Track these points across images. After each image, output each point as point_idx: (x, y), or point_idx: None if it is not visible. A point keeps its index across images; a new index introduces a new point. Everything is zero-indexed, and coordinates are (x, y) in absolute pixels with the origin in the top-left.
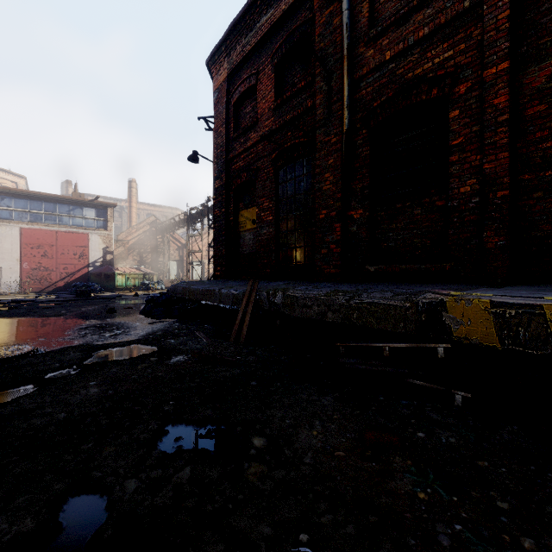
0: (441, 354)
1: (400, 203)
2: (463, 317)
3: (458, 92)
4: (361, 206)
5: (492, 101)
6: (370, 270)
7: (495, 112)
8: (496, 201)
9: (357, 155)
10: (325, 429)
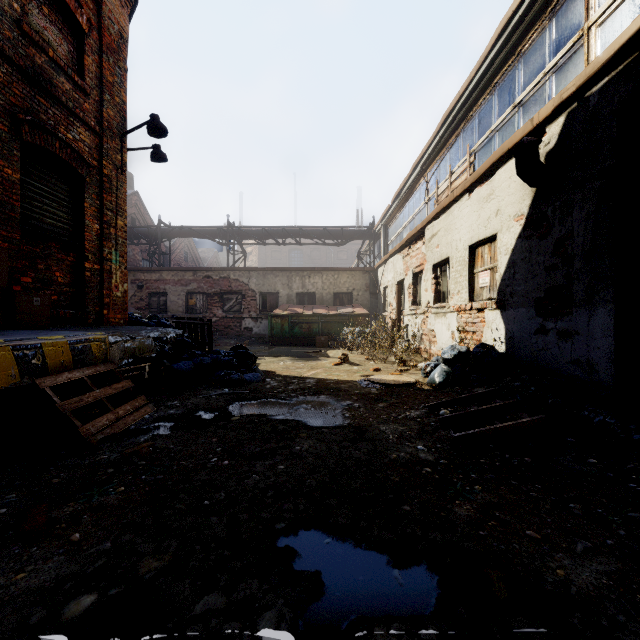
0: None
1: None
2: None
3: None
4: None
5: None
6: None
7: None
8: None
9: None
10: (2, 575)
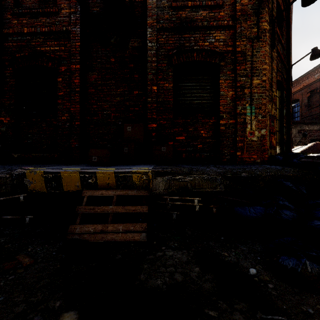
0: (22, 199)
1: (35, 119)
2: (33, 180)
3: (61, 69)
4: (9, 115)
5: (74, 80)
6: (14, 156)
7: (75, 86)
8: (75, 126)
9: (6, 82)
10: None
